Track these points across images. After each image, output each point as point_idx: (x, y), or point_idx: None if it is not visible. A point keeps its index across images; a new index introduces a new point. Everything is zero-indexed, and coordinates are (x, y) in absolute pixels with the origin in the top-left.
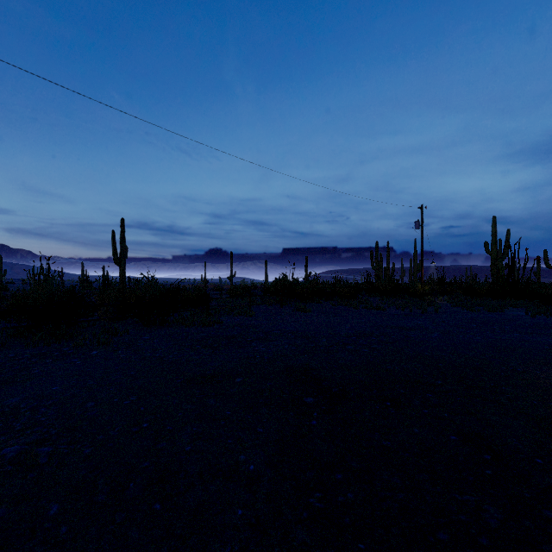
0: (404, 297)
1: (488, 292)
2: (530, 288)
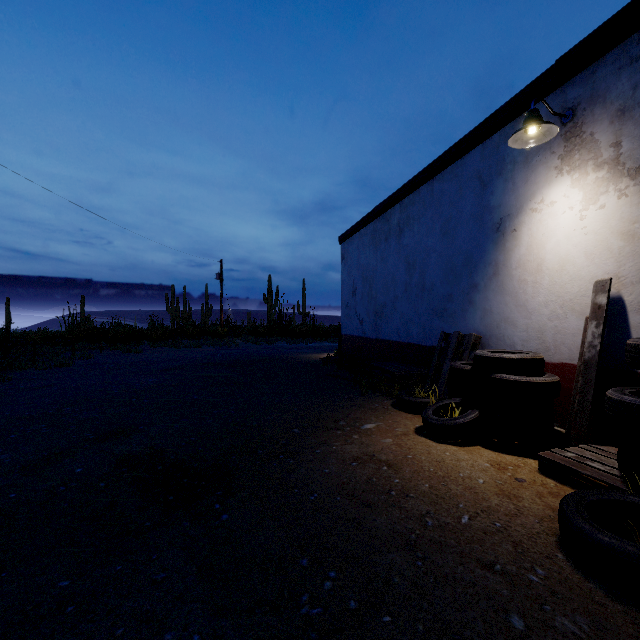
0: (209, 339)
1: (266, 332)
2: (289, 328)
